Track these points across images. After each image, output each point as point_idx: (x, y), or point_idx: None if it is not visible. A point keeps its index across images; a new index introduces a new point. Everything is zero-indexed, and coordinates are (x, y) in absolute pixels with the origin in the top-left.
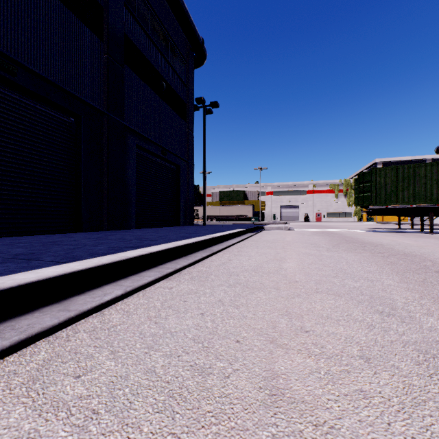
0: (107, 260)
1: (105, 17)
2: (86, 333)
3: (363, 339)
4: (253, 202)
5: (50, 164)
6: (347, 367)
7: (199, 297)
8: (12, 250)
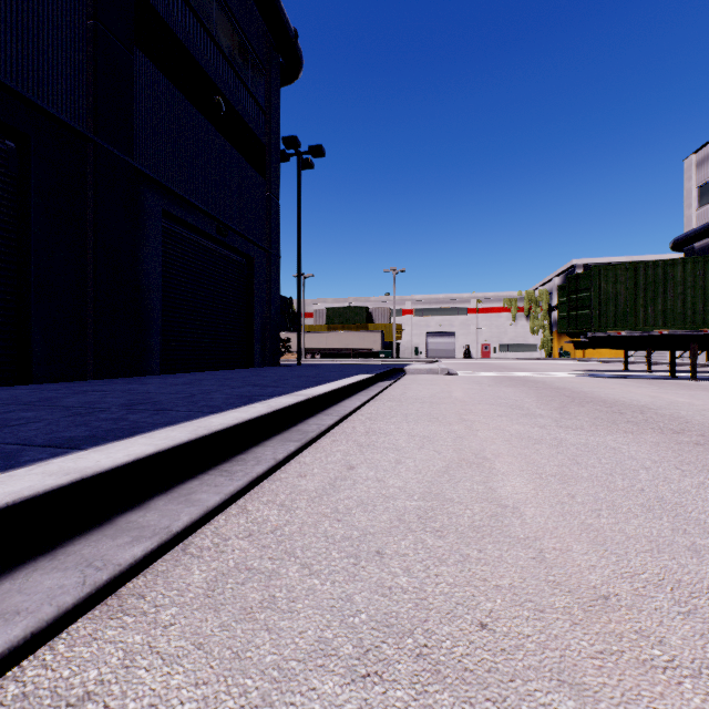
0: None
1: None
2: None
3: None
4: (382, 327)
5: None
6: None
7: None
8: None
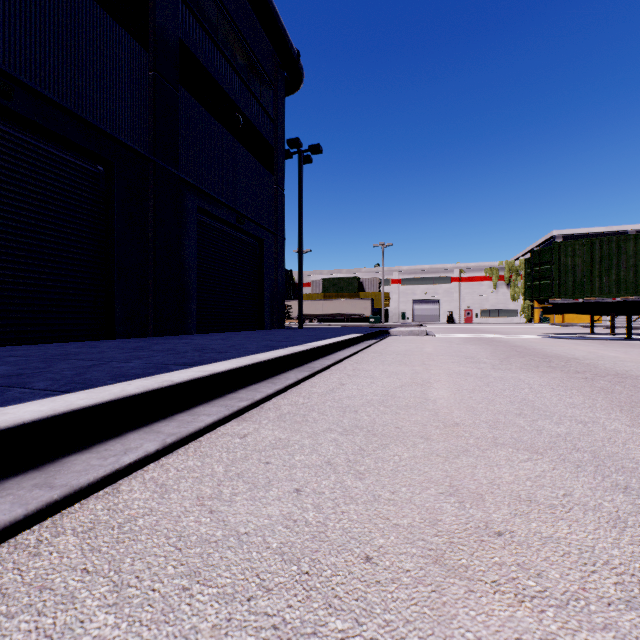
0: (136, 389)
1: (150, 14)
2: (76, 536)
3: (616, 553)
4: (372, 295)
5: (66, 235)
6: (609, 634)
7: (293, 454)
8: None
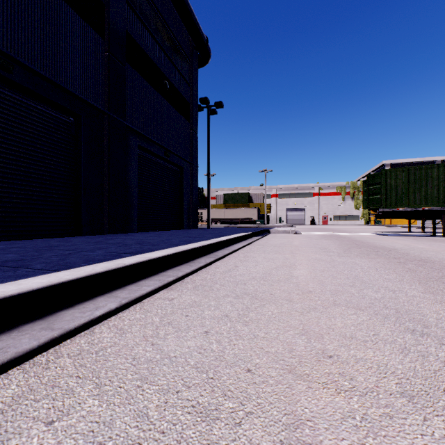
0: (101, 269)
1: (106, 13)
2: (70, 358)
3: (400, 367)
4: (258, 205)
5: (48, 165)
6: (388, 409)
7: (203, 310)
8: (3, 256)
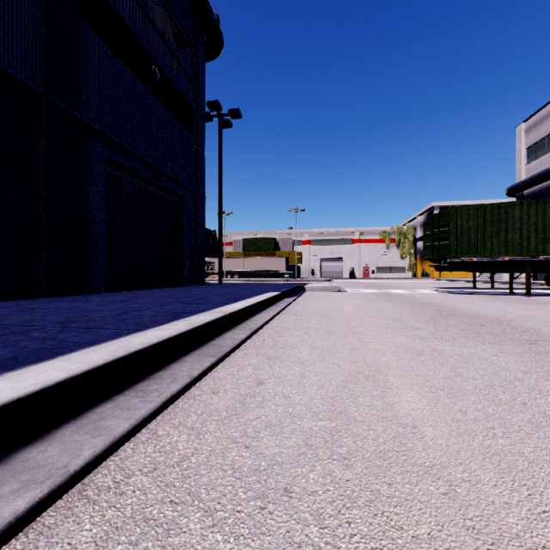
0: None
1: None
2: None
3: None
4: (286, 253)
5: None
6: None
7: None
8: None
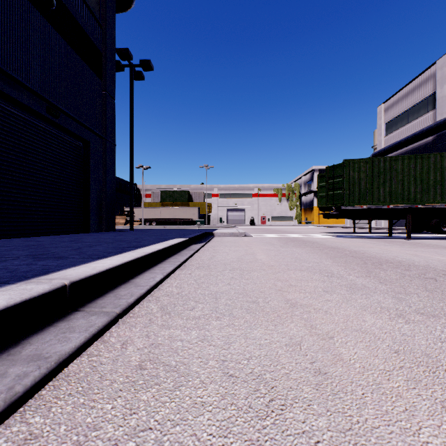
0: None
1: None
2: None
3: None
4: (198, 204)
5: None
6: None
7: None
8: None
